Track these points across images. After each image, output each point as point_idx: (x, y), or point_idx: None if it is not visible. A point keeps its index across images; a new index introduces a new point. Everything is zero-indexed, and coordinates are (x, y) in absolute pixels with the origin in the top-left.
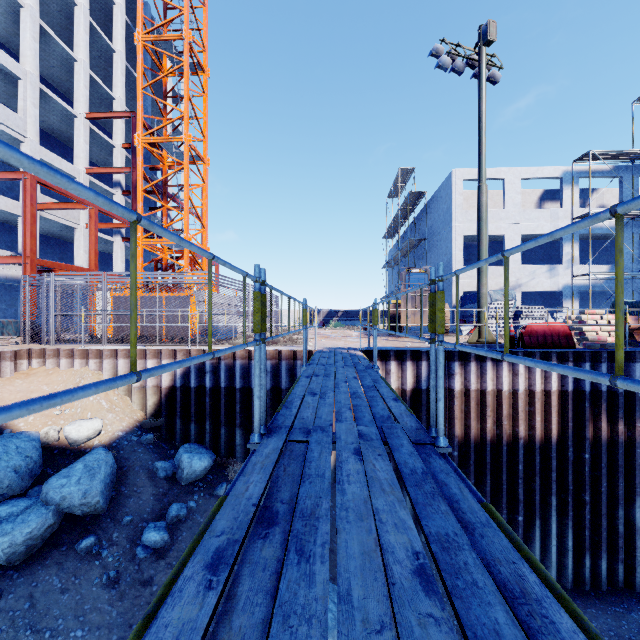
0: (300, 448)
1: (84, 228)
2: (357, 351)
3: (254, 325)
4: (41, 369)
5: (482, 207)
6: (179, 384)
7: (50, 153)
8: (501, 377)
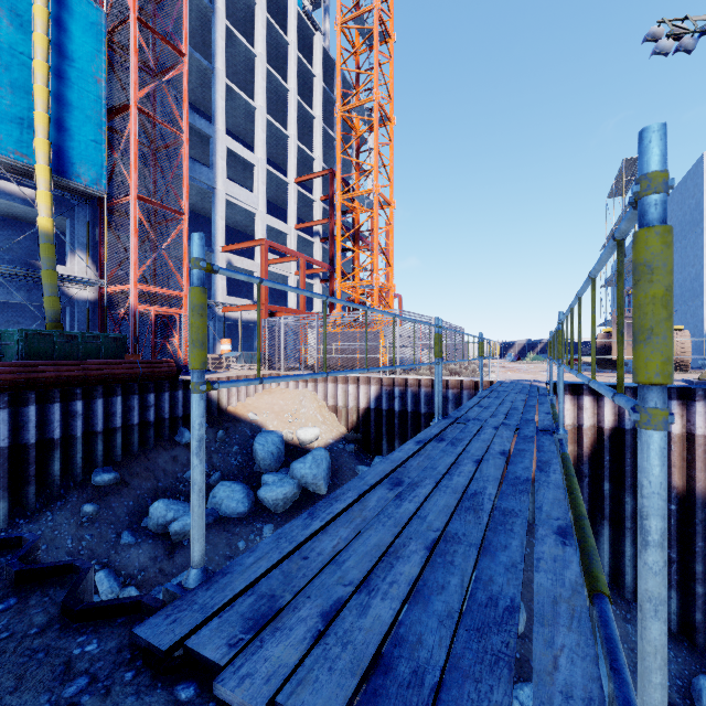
0: (462, 426)
1: (294, 275)
2: (542, 383)
3: (435, 353)
4: (278, 389)
5: None
6: (373, 406)
7: (272, 218)
8: None
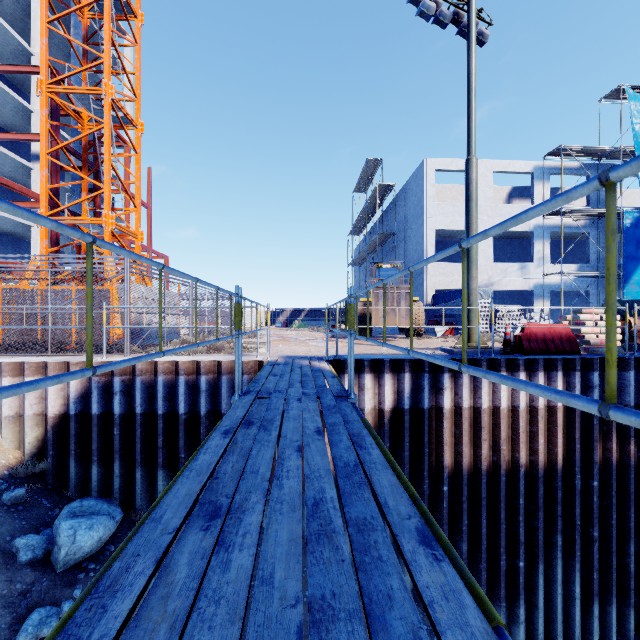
0: None
1: None
2: (322, 362)
3: None
4: None
5: (472, 184)
6: (74, 411)
7: None
8: (499, 391)
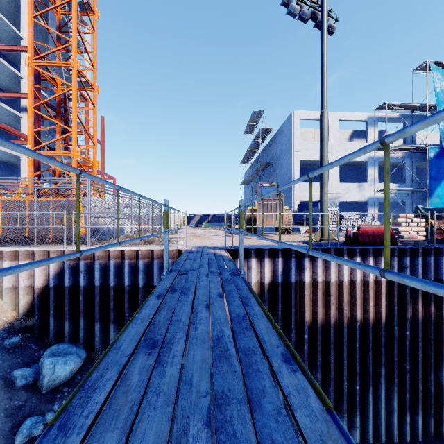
0: None
1: None
2: (222, 250)
3: None
4: None
5: (324, 129)
6: (52, 284)
7: None
8: (342, 270)
